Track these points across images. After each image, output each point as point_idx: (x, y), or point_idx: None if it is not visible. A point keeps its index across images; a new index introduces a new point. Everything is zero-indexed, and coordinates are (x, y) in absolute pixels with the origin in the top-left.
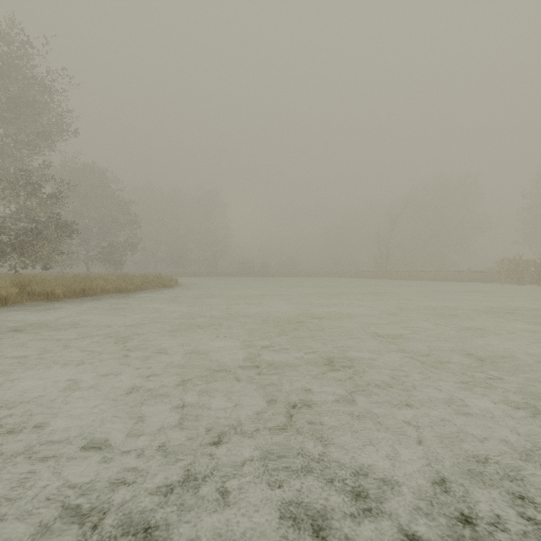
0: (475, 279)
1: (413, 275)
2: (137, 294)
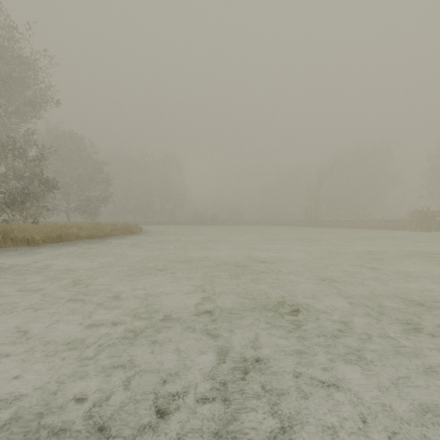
0: (389, 227)
1: (338, 223)
2: (106, 240)
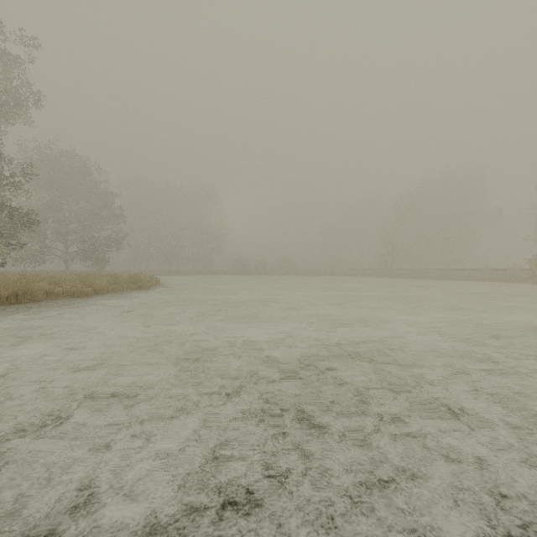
0: (496, 278)
1: (423, 273)
2: (93, 299)
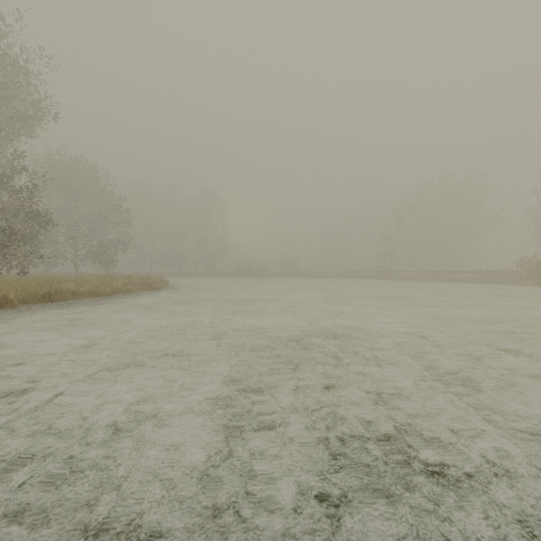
0: (488, 280)
1: (420, 275)
2: (114, 298)
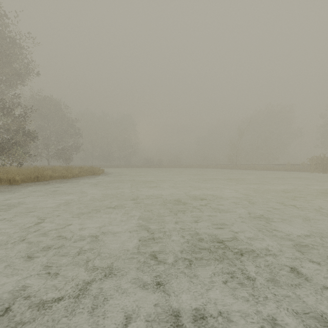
0: (293, 169)
1: (253, 166)
2: (74, 180)
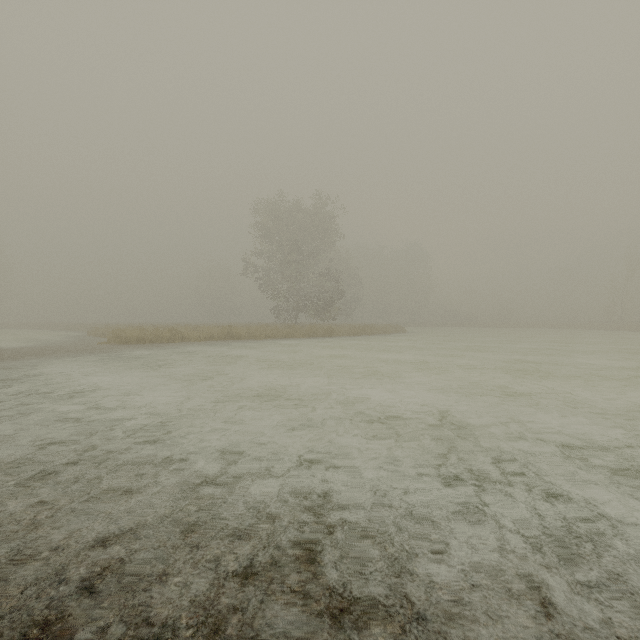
0: None
1: None
2: (395, 334)
